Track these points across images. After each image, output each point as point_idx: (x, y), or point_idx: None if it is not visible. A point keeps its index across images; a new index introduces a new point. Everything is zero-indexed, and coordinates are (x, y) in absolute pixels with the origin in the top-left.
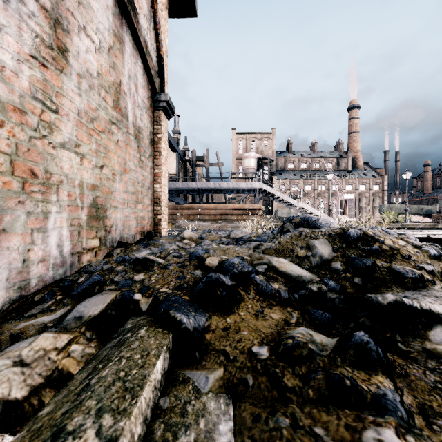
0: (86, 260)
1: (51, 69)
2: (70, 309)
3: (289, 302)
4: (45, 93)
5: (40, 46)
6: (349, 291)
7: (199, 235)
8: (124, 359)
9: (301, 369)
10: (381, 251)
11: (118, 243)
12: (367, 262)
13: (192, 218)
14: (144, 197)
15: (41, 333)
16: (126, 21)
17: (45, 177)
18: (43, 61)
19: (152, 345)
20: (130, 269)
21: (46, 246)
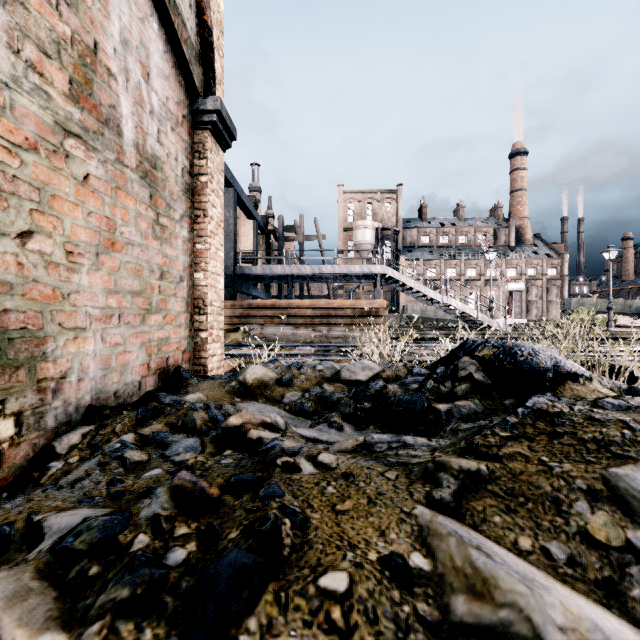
0: None
1: None
2: None
3: None
4: None
5: None
6: None
7: (278, 373)
8: None
9: None
10: None
11: (86, 411)
12: None
13: (276, 322)
14: (168, 298)
15: None
16: None
17: None
18: None
19: None
20: None
21: None
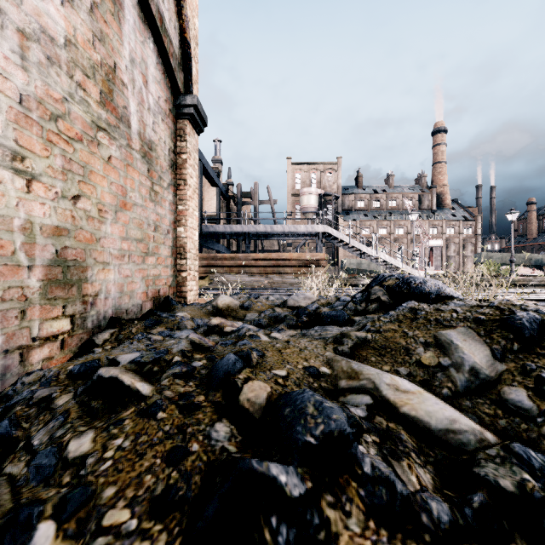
0: (41, 357)
1: None
2: None
3: None
4: None
5: None
6: None
7: (241, 301)
8: None
9: None
10: None
11: (110, 320)
12: None
13: (236, 271)
14: (160, 245)
15: None
16: None
17: None
18: None
19: None
20: (79, 408)
21: None
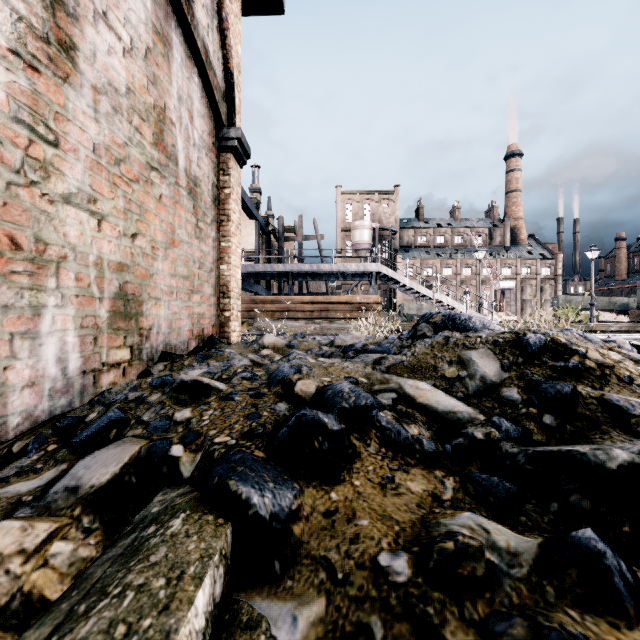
0: (108, 381)
1: (46, 75)
2: (66, 470)
3: (437, 461)
4: (36, 113)
5: (26, 36)
6: (537, 438)
7: (287, 341)
8: (131, 591)
9: (476, 607)
10: (584, 369)
11: (161, 354)
12: (564, 388)
13: (278, 316)
14: (204, 283)
15: (10, 514)
16: (175, 12)
17: (35, 250)
18: (32, 60)
19: (192, 554)
20: (170, 400)
21: (37, 360)
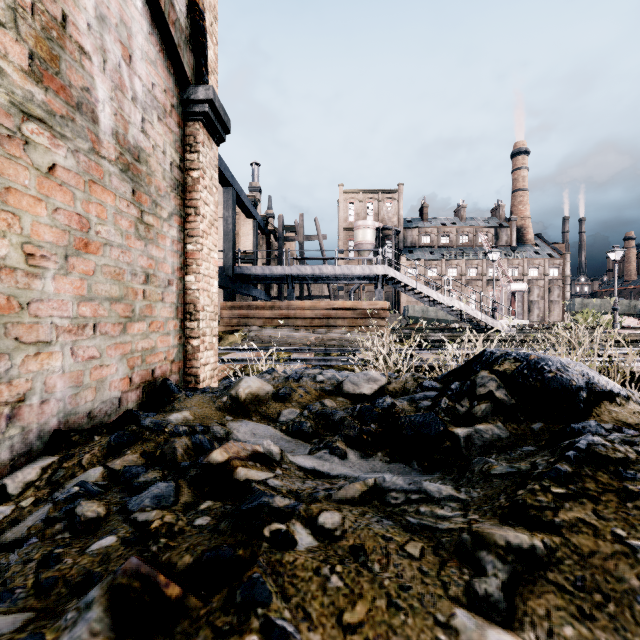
0: None
1: None
2: None
3: None
4: None
5: None
6: None
7: (275, 385)
8: None
9: None
10: None
11: (50, 438)
12: None
13: (276, 324)
14: (155, 304)
15: None
16: None
17: None
18: None
19: None
20: None
21: None
